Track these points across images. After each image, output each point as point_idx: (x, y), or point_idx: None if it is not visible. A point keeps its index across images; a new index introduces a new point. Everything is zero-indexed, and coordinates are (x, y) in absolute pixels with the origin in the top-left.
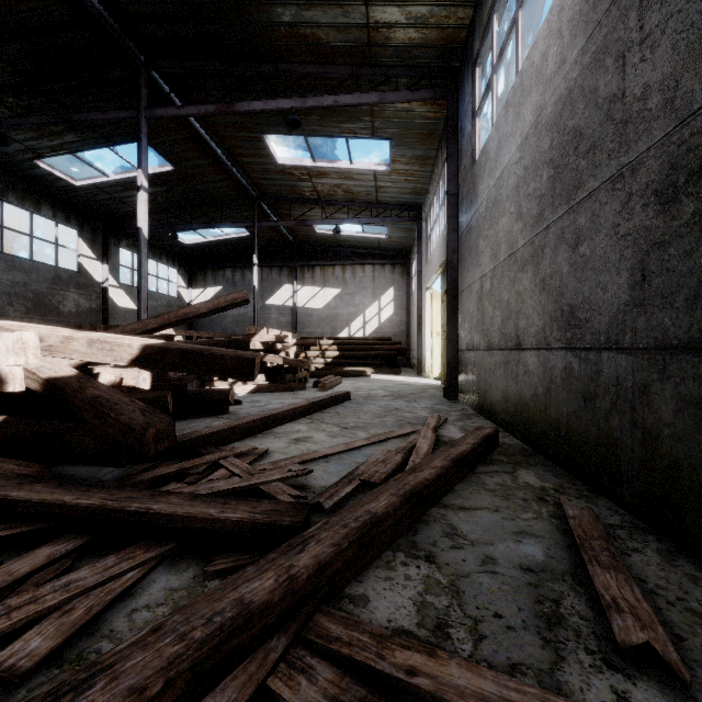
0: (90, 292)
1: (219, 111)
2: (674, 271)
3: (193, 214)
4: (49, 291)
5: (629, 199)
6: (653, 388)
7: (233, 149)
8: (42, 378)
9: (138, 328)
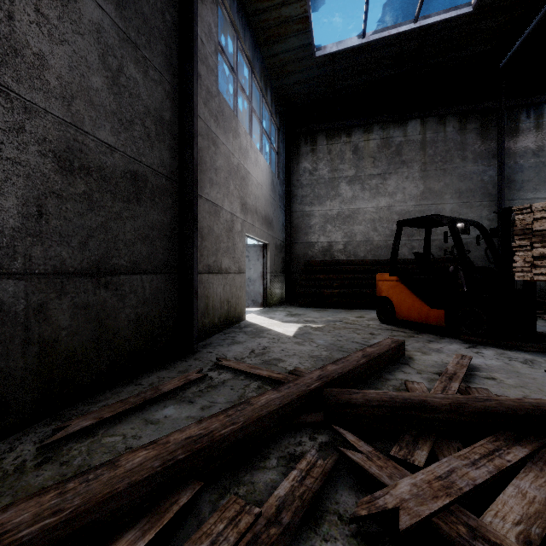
0: None
1: None
2: (71, 221)
3: None
4: None
5: (21, 130)
6: (52, 305)
7: None
8: None
9: None
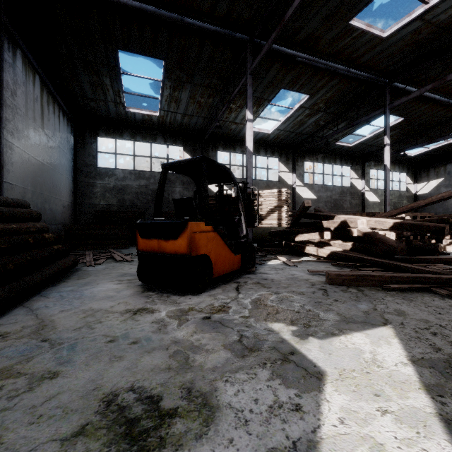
0: (355, 196)
1: (434, 86)
2: None
3: (417, 137)
4: (339, 198)
5: None
6: None
7: (448, 91)
8: (362, 232)
9: (387, 215)
